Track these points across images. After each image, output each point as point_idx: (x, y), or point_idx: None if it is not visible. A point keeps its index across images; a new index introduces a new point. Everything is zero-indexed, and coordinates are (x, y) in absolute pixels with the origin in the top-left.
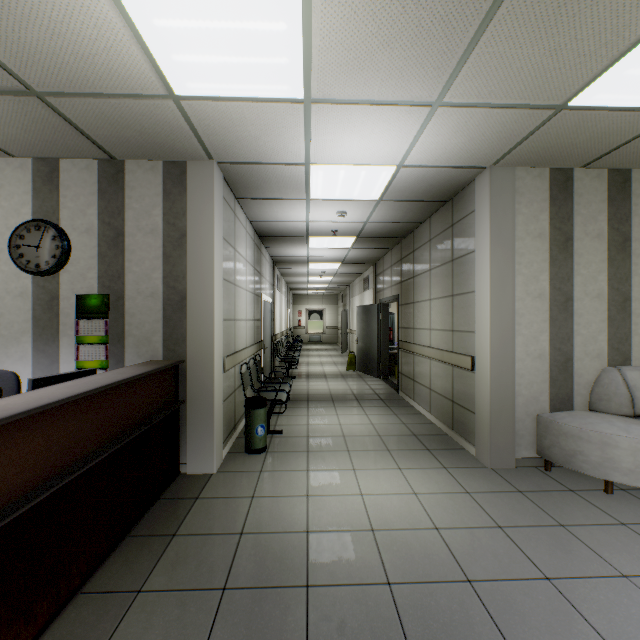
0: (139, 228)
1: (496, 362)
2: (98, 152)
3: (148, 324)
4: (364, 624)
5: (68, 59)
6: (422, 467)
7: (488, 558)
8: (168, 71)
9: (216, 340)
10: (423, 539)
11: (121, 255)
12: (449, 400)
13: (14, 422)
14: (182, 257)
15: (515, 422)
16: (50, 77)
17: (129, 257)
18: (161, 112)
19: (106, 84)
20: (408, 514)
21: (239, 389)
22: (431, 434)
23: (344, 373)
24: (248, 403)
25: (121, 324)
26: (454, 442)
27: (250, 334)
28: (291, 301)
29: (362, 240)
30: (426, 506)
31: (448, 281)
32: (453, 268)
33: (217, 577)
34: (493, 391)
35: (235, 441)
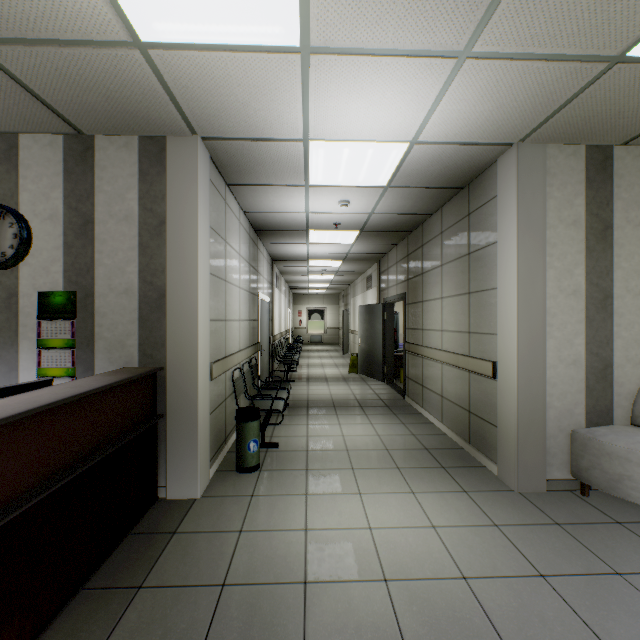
0: (111, 214)
1: (524, 369)
2: (61, 124)
3: (121, 325)
4: None
5: None
6: (438, 490)
7: (535, 625)
8: (127, 4)
9: (200, 344)
10: (449, 594)
11: (90, 245)
12: (465, 410)
13: None
14: (161, 248)
15: (546, 438)
16: None
17: (99, 248)
18: (127, 67)
19: (52, 25)
20: (427, 556)
21: (231, 397)
22: (445, 448)
23: (346, 376)
24: (239, 415)
25: (90, 325)
26: (472, 458)
27: (244, 336)
28: (291, 301)
29: (366, 234)
30: (448, 545)
31: (464, 277)
32: (470, 262)
33: None
34: (521, 403)
35: (225, 456)
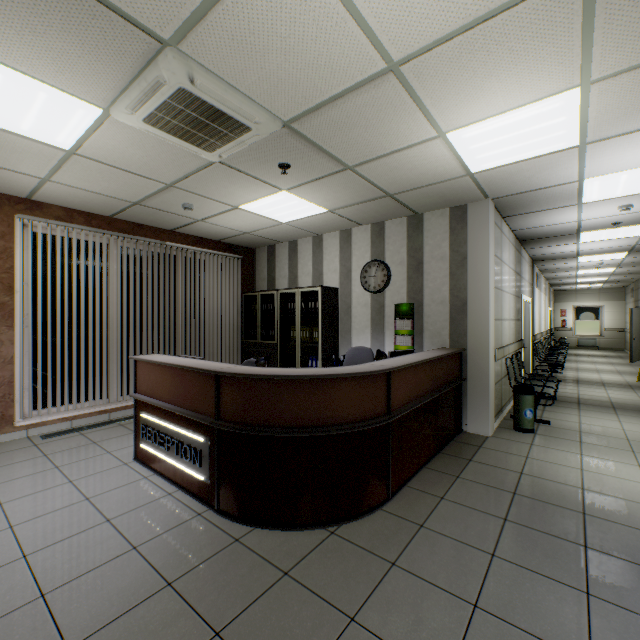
0: (432, 257)
1: None
2: (408, 213)
3: (438, 323)
4: (639, 546)
5: (414, 177)
6: None
7: None
8: (470, 164)
9: (490, 335)
10: None
11: (420, 277)
12: None
13: (408, 367)
14: (463, 274)
15: None
16: (400, 187)
17: (426, 277)
18: (458, 183)
19: (429, 181)
20: None
21: (503, 379)
22: None
23: (633, 384)
24: (516, 389)
25: (420, 322)
26: None
27: (511, 332)
28: (551, 298)
29: None
30: None
31: None
32: None
33: (507, 487)
34: None
35: (501, 420)
